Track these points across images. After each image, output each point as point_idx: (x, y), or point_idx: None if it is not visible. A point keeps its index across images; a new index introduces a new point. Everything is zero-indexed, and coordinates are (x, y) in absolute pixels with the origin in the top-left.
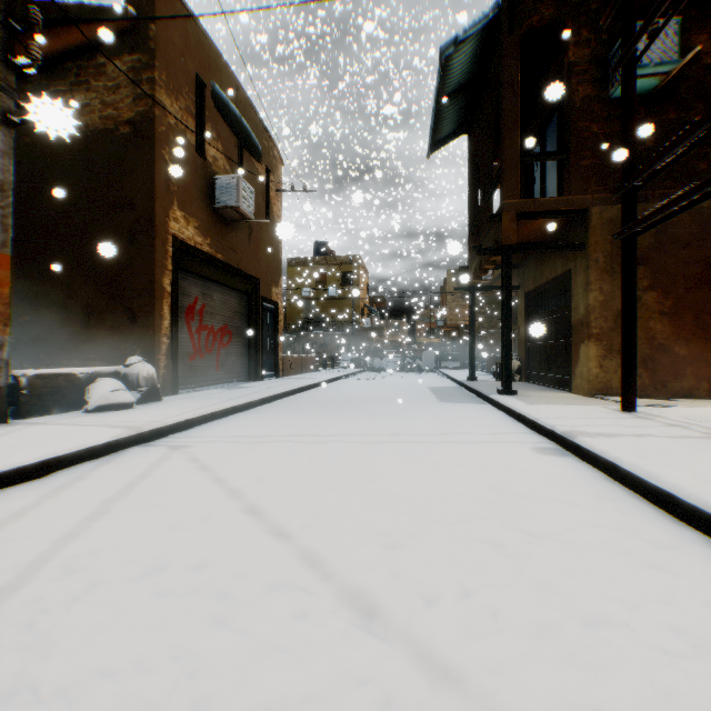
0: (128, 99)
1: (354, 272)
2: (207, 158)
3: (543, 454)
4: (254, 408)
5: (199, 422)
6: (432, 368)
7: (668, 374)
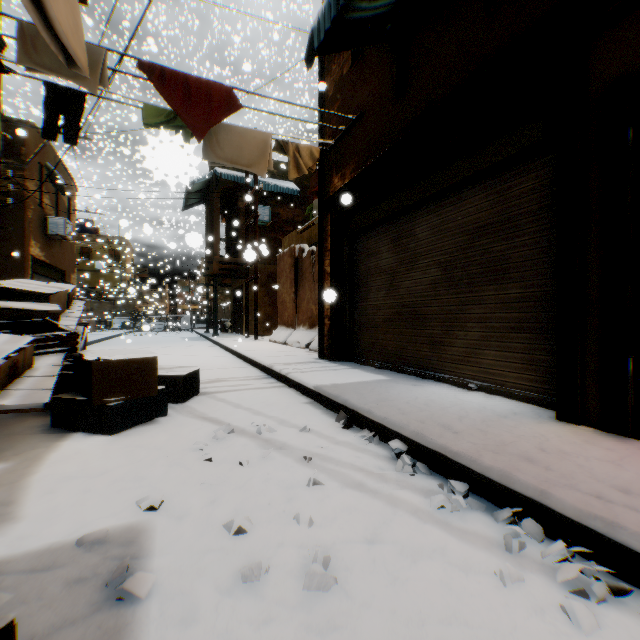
0: (6, 181)
1: (122, 251)
2: (45, 206)
3: (210, 346)
4: (91, 345)
5: None
6: (189, 328)
7: (272, 327)
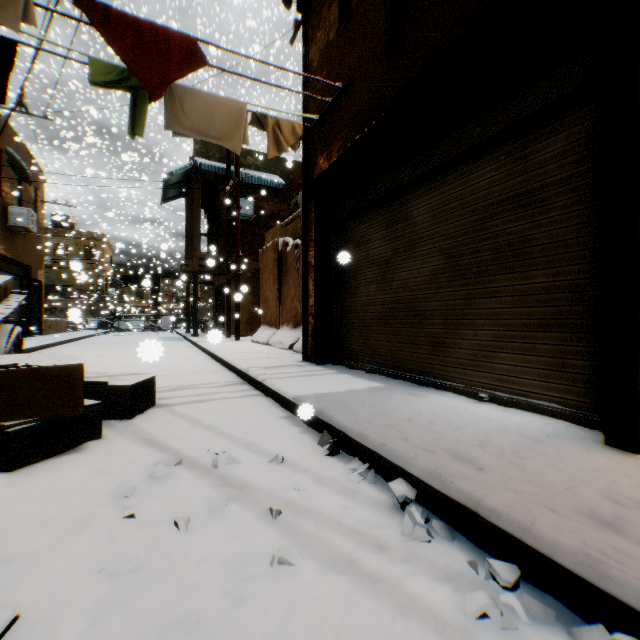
0: None
1: (100, 248)
2: (5, 195)
3: (188, 347)
4: (56, 346)
5: (39, 349)
6: (170, 328)
7: (256, 326)
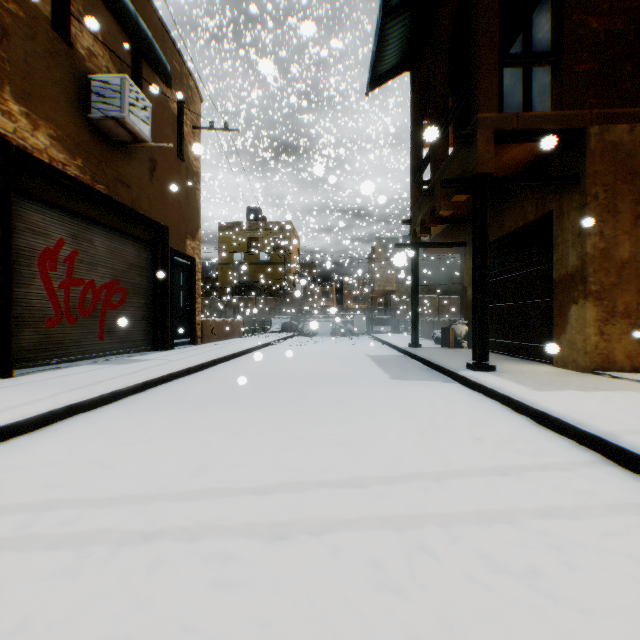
0: None
1: (286, 238)
2: (76, 47)
3: None
4: (125, 399)
5: None
6: (363, 332)
7: None
